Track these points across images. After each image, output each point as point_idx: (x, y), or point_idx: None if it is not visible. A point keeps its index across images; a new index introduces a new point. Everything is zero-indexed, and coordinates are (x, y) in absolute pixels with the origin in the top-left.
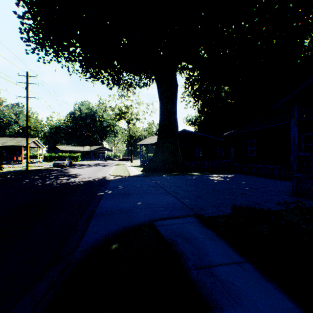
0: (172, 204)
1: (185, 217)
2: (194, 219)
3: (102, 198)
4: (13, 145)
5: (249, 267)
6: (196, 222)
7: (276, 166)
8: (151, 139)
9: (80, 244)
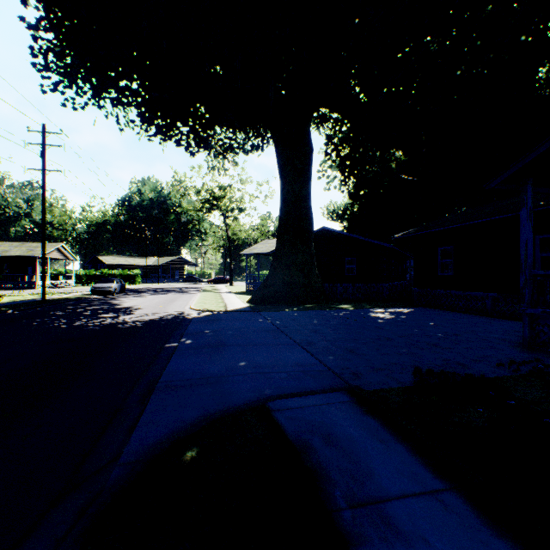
0: (303, 365)
1: (326, 393)
2: (344, 397)
3: (175, 354)
4: (21, 256)
5: (456, 502)
6: (349, 403)
7: (489, 293)
8: (265, 244)
9: (124, 449)
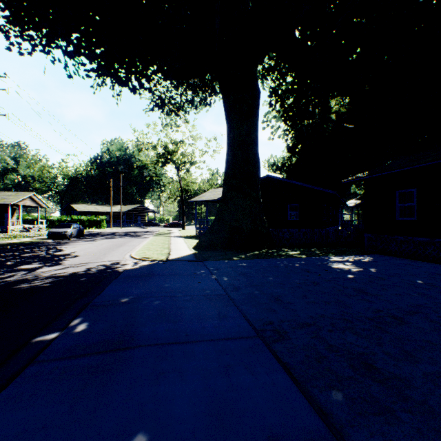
0: None
1: None
2: None
3: (15, 381)
4: None
5: None
6: None
7: None
8: (213, 192)
9: None
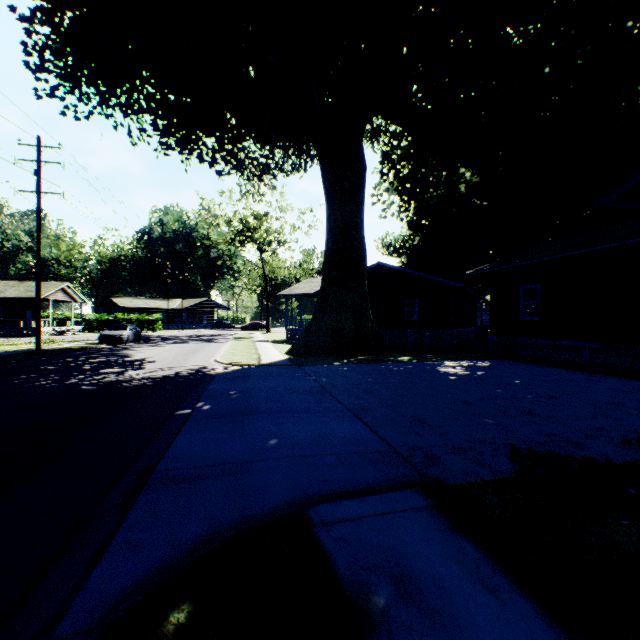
0: (358, 443)
1: (393, 492)
2: (419, 499)
3: (185, 426)
4: (19, 298)
5: None
6: (428, 511)
7: (586, 342)
8: (309, 283)
9: (74, 601)
